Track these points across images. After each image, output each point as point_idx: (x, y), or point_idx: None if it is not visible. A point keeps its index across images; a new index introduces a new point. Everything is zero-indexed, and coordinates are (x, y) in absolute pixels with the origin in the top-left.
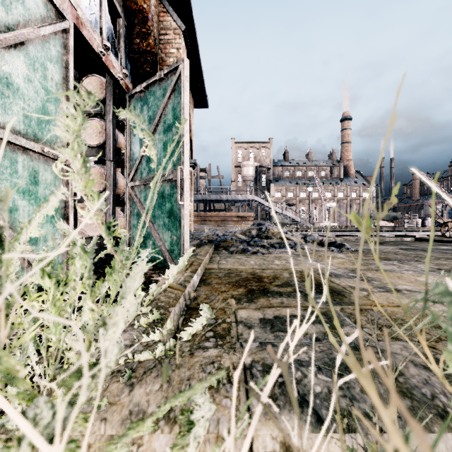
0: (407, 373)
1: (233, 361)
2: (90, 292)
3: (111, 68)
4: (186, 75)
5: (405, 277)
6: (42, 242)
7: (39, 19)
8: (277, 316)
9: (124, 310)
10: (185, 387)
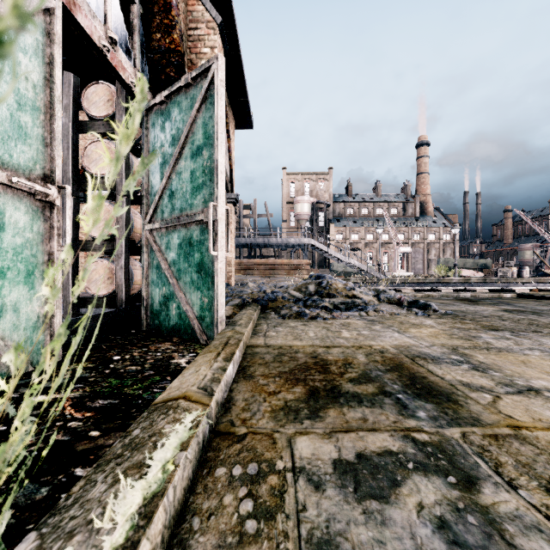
0: None
1: None
2: None
3: (121, 70)
4: (221, 79)
5: (534, 363)
6: (11, 313)
7: None
8: (361, 453)
9: None
10: None
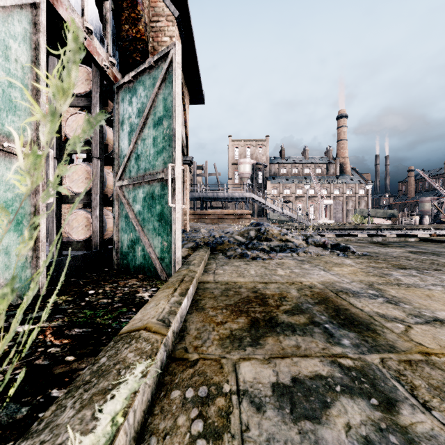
0: None
1: None
2: None
3: (96, 55)
4: (178, 62)
5: (437, 297)
6: (2, 255)
7: None
8: (295, 377)
9: None
10: None
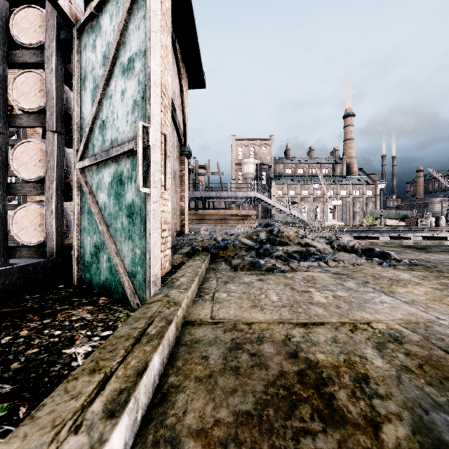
0: None
1: None
2: None
3: None
4: None
5: None
6: None
7: None
8: None
9: None
10: None
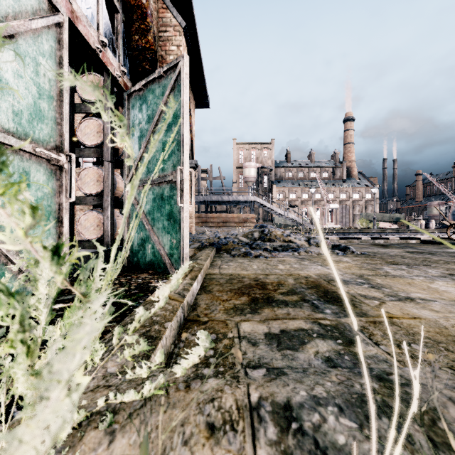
0: (448, 415)
1: (236, 398)
2: (25, 350)
3: (109, 66)
4: (186, 73)
5: (416, 284)
6: None
7: (30, 11)
8: (283, 329)
9: (39, 427)
10: (178, 436)
